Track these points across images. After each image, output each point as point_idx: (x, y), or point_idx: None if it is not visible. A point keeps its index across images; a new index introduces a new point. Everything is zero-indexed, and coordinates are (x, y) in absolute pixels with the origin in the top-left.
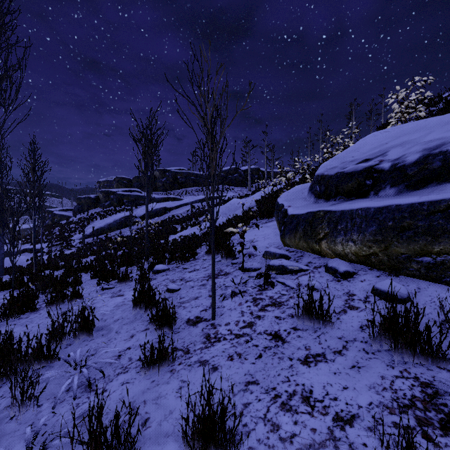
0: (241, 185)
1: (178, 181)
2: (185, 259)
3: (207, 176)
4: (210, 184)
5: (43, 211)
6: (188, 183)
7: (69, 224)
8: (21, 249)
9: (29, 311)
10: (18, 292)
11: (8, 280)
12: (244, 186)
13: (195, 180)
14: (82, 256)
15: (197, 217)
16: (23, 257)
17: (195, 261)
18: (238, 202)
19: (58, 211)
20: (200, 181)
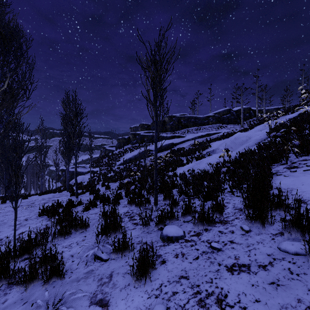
0: (233, 123)
1: (181, 123)
2: (209, 221)
3: (204, 117)
4: (206, 124)
5: (92, 148)
6: (189, 124)
7: (113, 155)
8: (87, 170)
9: (8, 282)
10: (47, 222)
11: (63, 199)
12: (236, 124)
13: (194, 121)
14: (113, 181)
15: (200, 151)
16: (87, 176)
17: (225, 227)
18: (243, 136)
19: (108, 147)
20: (198, 122)
